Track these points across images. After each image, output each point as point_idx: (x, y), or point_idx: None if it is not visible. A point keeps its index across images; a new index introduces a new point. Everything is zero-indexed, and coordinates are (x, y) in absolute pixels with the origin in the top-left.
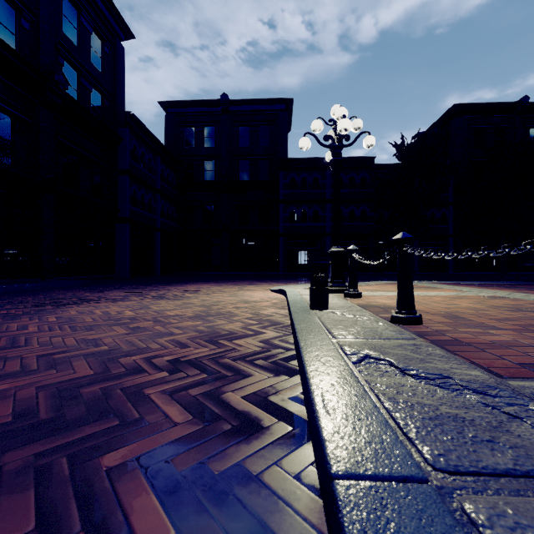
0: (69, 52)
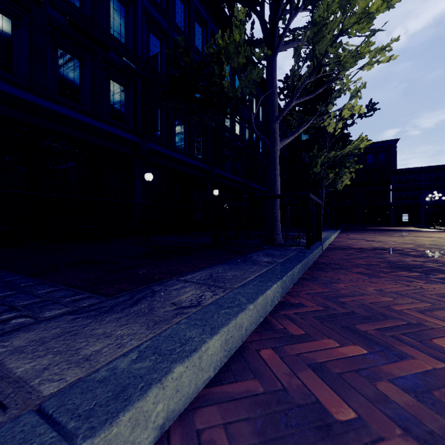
0: None
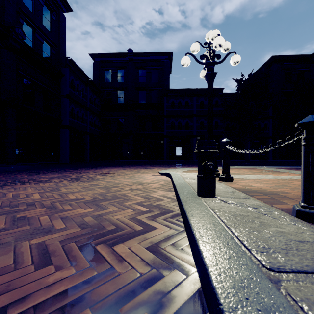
0: (27, 15)
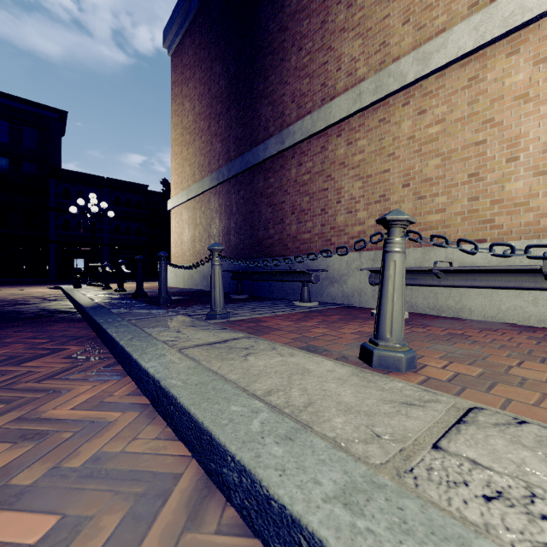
0: None
